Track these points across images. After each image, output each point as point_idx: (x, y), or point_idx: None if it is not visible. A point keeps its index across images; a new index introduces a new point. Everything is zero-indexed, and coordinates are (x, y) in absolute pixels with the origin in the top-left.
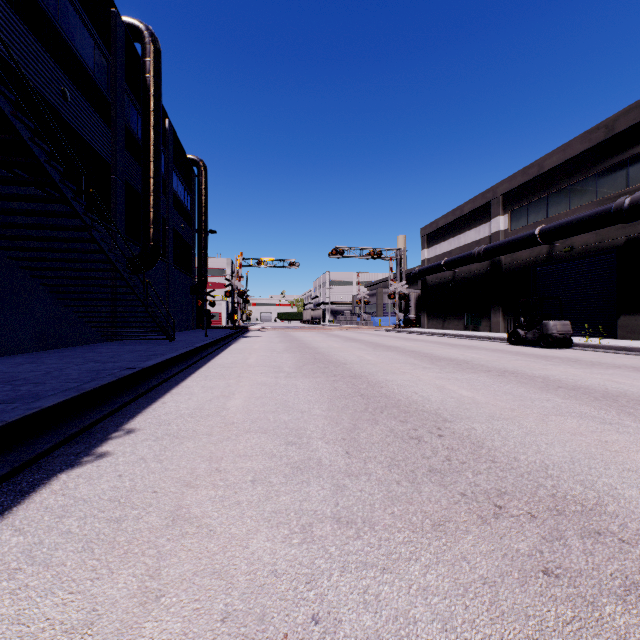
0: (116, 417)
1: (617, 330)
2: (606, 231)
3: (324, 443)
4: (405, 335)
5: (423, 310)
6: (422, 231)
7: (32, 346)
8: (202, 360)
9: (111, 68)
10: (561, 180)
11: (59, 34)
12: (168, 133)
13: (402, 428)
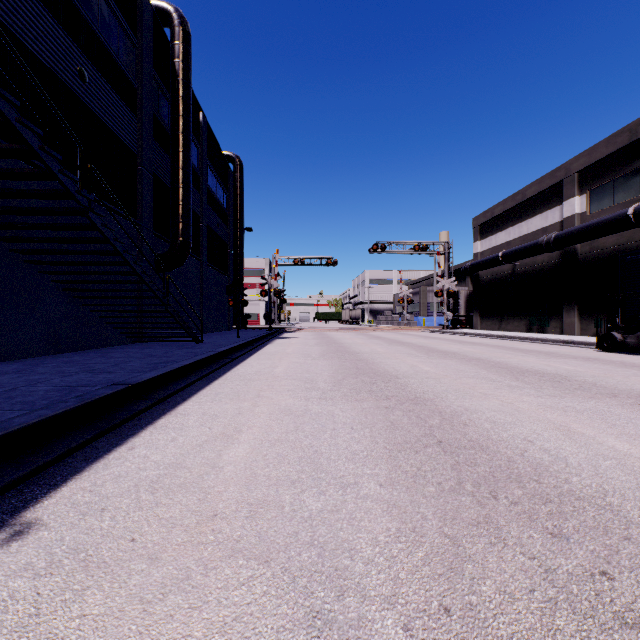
0: (34, 483)
1: None
2: None
3: (401, 629)
4: (457, 337)
5: (475, 309)
6: (474, 221)
7: (41, 349)
8: (222, 368)
9: (137, 52)
10: None
11: (75, 8)
12: (202, 126)
13: (570, 565)
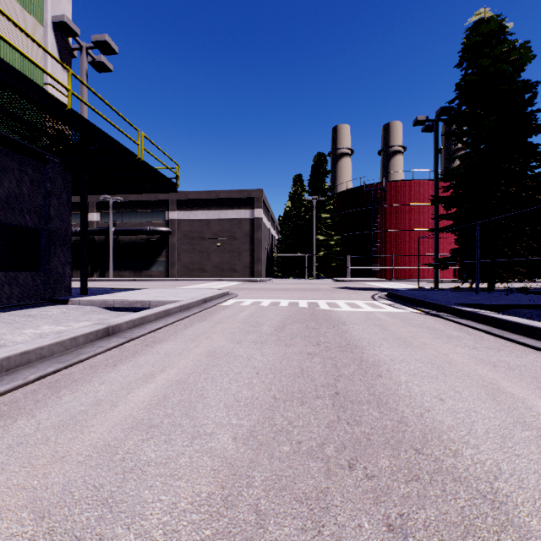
0: None
1: (73, 274)
2: None
3: None
4: None
5: None
6: None
7: None
8: None
9: None
10: None
11: None
12: None
13: None
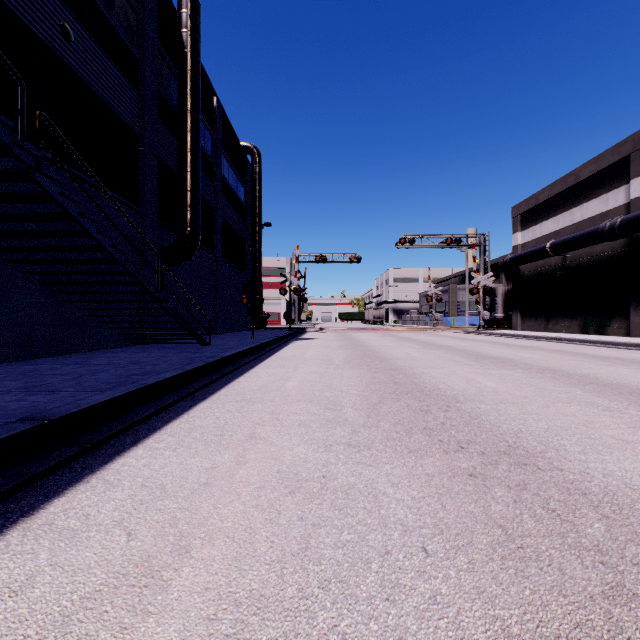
0: None
1: None
2: None
3: None
4: (498, 339)
5: (515, 308)
6: (514, 210)
7: (9, 354)
8: (220, 380)
9: (139, 19)
10: None
11: None
12: (216, 112)
13: None
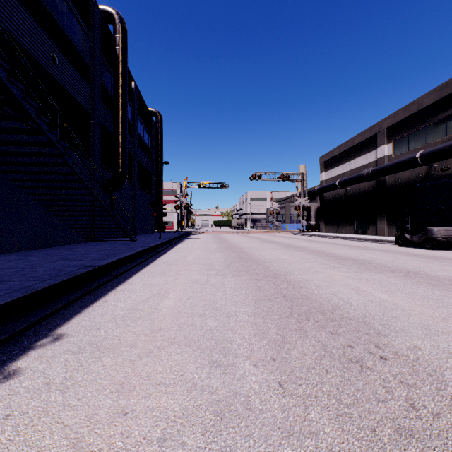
0: (55, 318)
1: None
2: None
3: (252, 365)
4: (308, 237)
5: (321, 218)
6: (320, 159)
7: (28, 246)
8: (152, 258)
9: (90, 42)
10: (438, 113)
11: (49, 14)
12: (134, 91)
13: (335, 344)
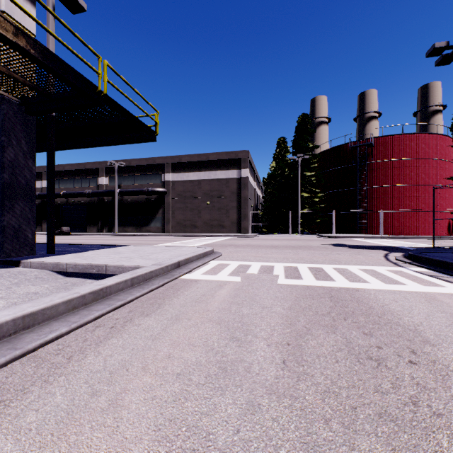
0: None
1: (87, 230)
2: (84, 198)
3: None
4: None
5: None
6: None
7: None
8: None
9: None
10: (71, 176)
11: None
12: None
13: None
